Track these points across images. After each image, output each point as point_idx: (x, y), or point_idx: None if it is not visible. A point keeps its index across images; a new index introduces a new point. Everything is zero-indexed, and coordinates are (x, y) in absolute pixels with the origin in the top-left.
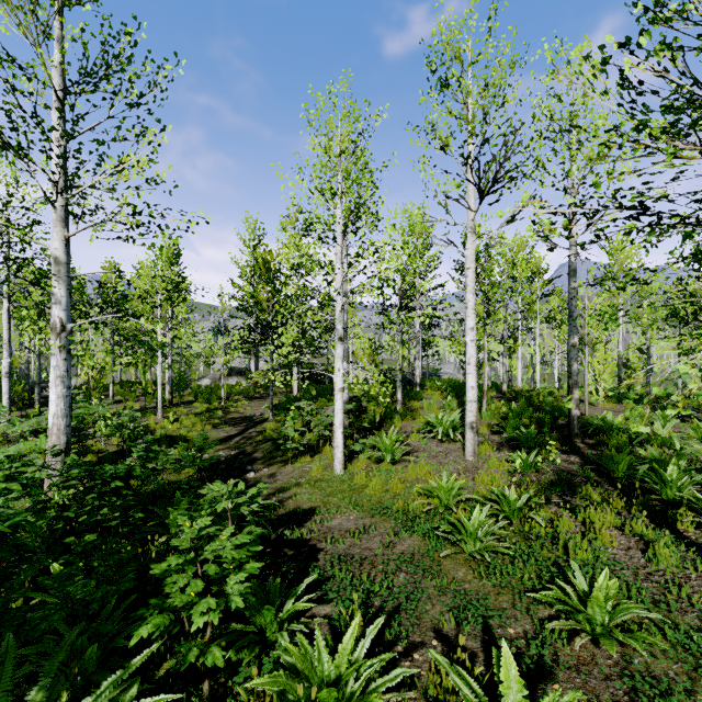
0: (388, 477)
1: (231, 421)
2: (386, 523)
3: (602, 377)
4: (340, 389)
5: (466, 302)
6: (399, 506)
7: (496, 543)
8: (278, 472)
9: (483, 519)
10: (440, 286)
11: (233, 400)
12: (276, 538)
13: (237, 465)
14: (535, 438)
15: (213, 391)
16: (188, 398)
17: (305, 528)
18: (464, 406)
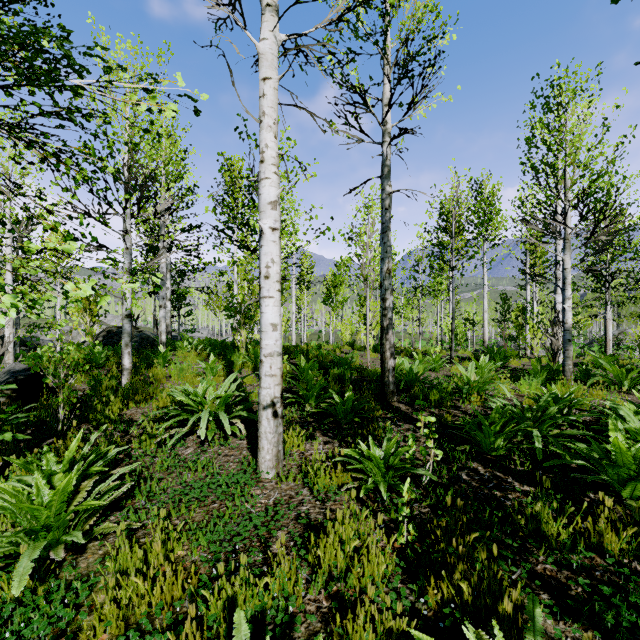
0: None
1: None
2: None
3: (372, 326)
4: None
5: (262, 148)
6: None
7: None
8: None
9: None
10: (195, 226)
11: None
12: None
13: None
14: (356, 406)
15: None
16: None
17: None
18: (233, 368)
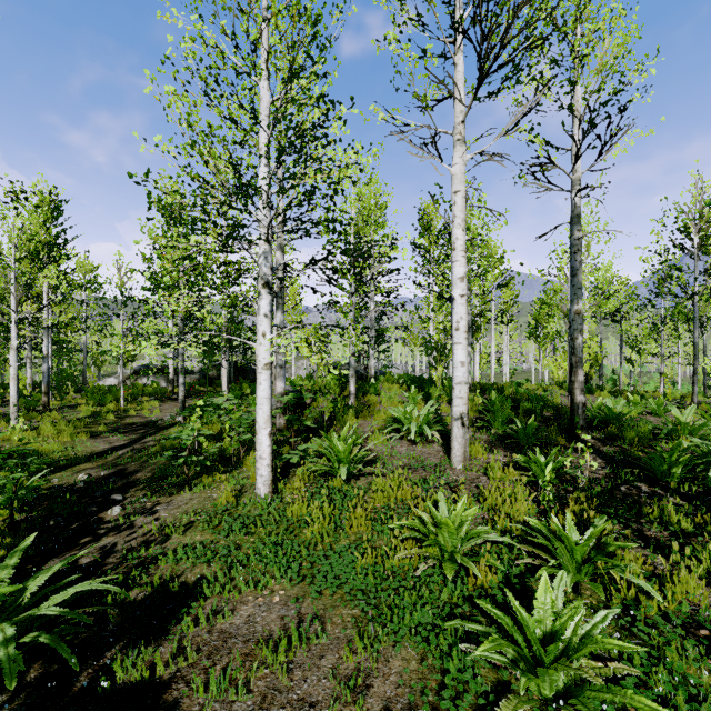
0: (344, 505)
1: (125, 428)
2: (345, 609)
3: None
4: (266, 366)
5: (453, 240)
6: (367, 563)
7: (598, 665)
8: (163, 503)
9: (559, 606)
10: (394, 270)
11: (137, 402)
12: (89, 684)
13: (99, 494)
14: (537, 433)
15: (112, 390)
16: (78, 401)
17: (170, 640)
18: (430, 399)
